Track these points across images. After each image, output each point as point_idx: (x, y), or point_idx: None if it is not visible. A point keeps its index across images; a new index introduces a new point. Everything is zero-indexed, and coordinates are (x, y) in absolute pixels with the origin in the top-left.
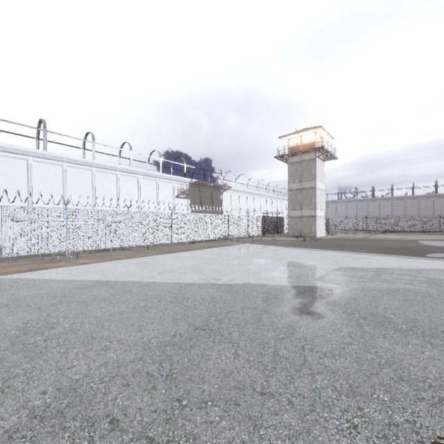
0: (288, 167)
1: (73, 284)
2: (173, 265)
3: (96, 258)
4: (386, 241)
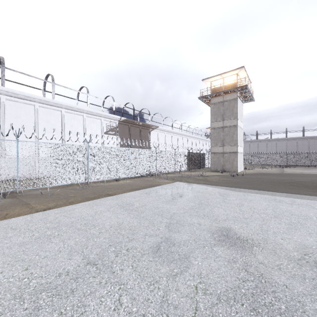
0: (211, 107)
1: None
2: None
3: None
4: (314, 177)
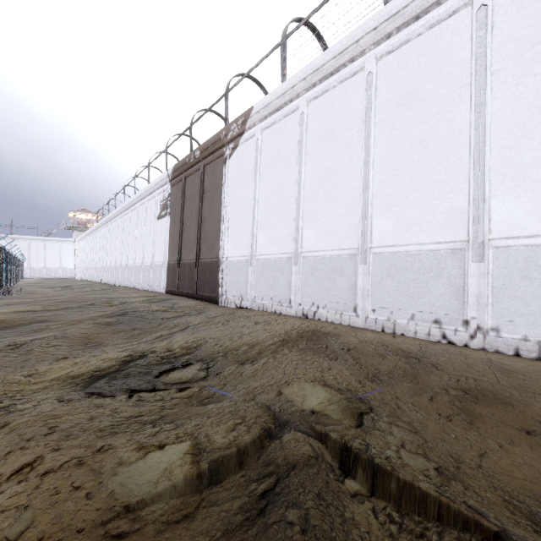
0: None
1: None
2: None
3: None
4: None
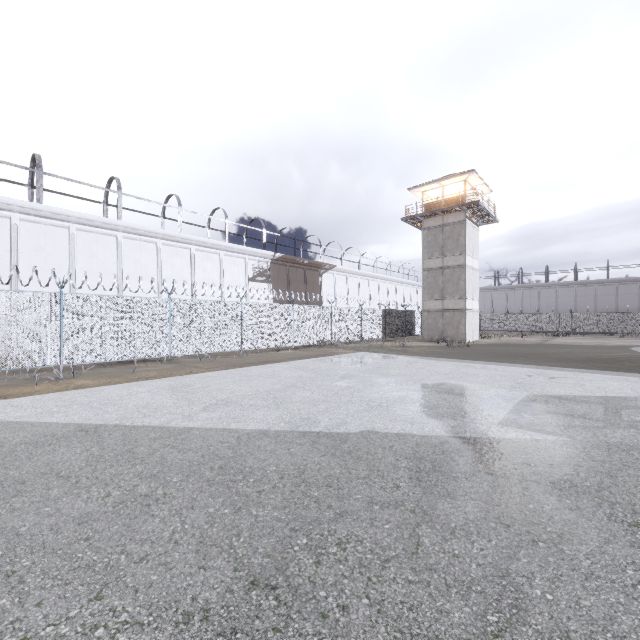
0: (423, 235)
1: (27, 434)
2: (235, 390)
3: (106, 377)
4: (578, 348)
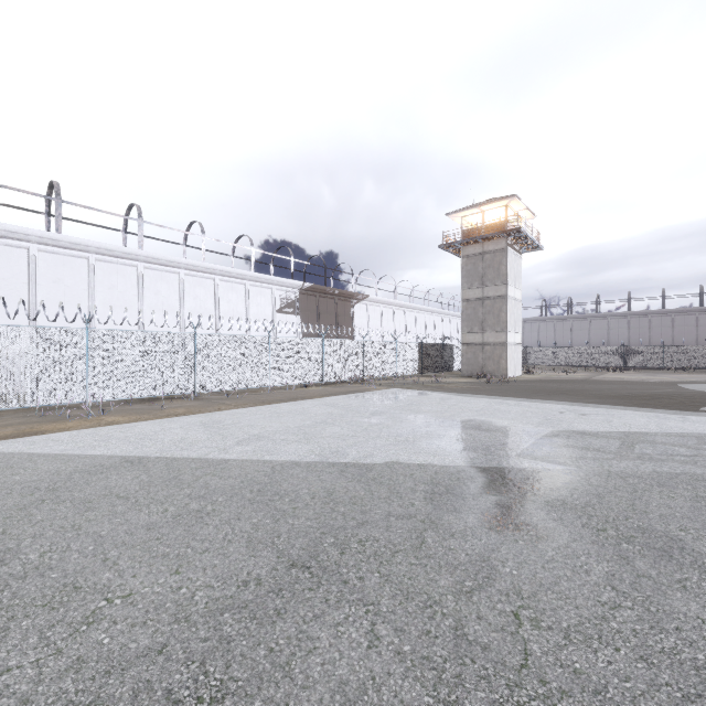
0: (462, 263)
1: (78, 464)
2: (266, 426)
3: (135, 413)
4: (624, 384)
